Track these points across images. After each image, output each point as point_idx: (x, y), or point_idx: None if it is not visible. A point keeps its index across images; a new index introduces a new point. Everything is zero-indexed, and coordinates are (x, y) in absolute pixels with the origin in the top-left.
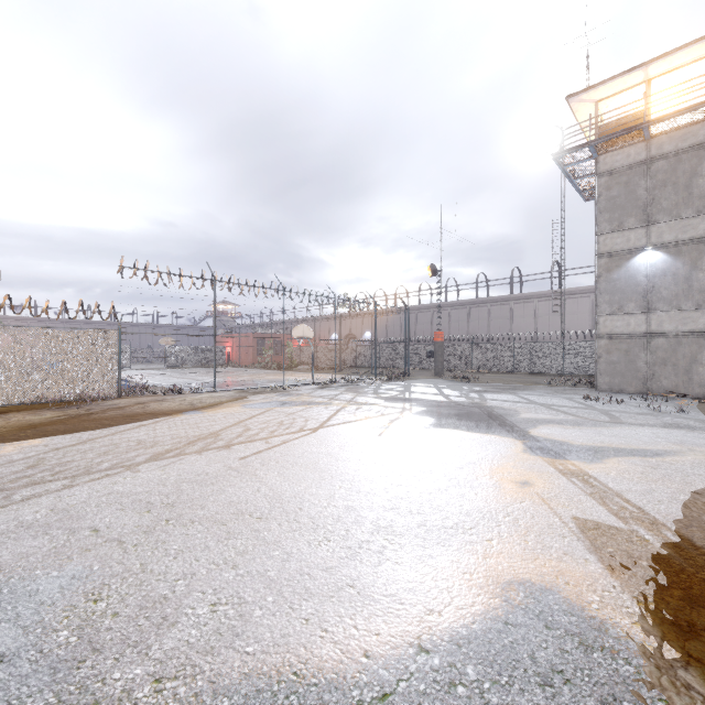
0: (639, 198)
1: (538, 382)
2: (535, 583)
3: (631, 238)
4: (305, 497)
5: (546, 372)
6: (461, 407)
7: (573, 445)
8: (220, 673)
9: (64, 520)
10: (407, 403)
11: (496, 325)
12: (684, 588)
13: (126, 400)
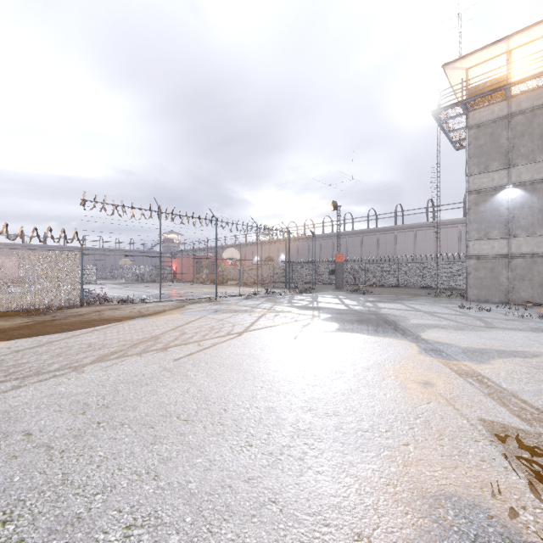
0: (502, 146)
1: (418, 294)
2: (462, 497)
3: (495, 178)
4: (230, 398)
5: (424, 286)
6: (360, 314)
7: (460, 347)
8: None
9: (1, 423)
10: (315, 311)
11: (383, 249)
12: None
13: (86, 308)
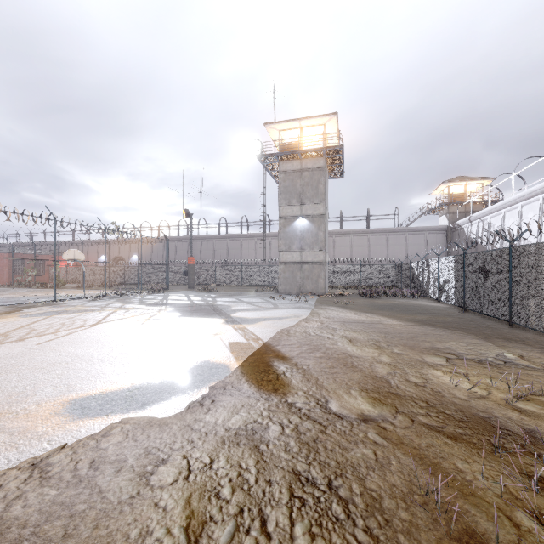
0: (298, 189)
1: (251, 290)
2: (203, 359)
3: (294, 210)
4: (94, 353)
5: (260, 285)
6: (199, 306)
7: (248, 319)
8: (67, 398)
9: None
10: (163, 306)
11: (232, 253)
12: (252, 353)
13: None
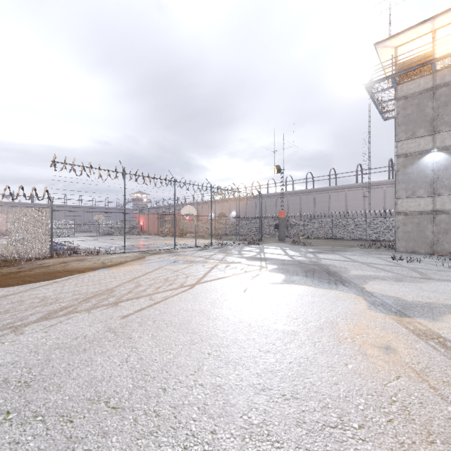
0: (427, 115)
1: (352, 245)
2: None
3: (421, 143)
4: (172, 370)
5: (354, 238)
6: (303, 264)
7: (407, 301)
8: None
9: None
10: (263, 262)
11: (319, 207)
12: None
13: (55, 260)
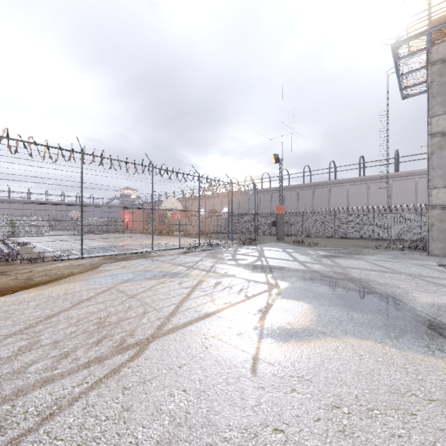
0: None
1: (366, 246)
2: None
3: None
4: None
5: (360, 237)
6: (329, 279)
7: None
8: None
9: None
10: (268, 274)
11: (318, 202)
12: None
13: None
